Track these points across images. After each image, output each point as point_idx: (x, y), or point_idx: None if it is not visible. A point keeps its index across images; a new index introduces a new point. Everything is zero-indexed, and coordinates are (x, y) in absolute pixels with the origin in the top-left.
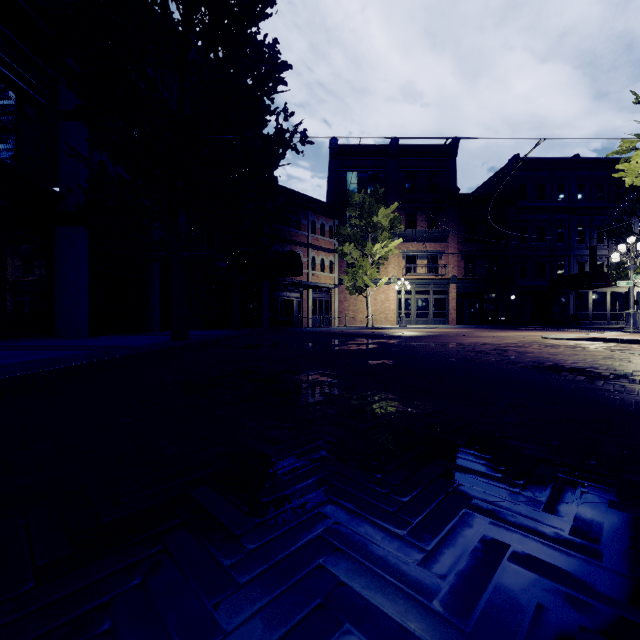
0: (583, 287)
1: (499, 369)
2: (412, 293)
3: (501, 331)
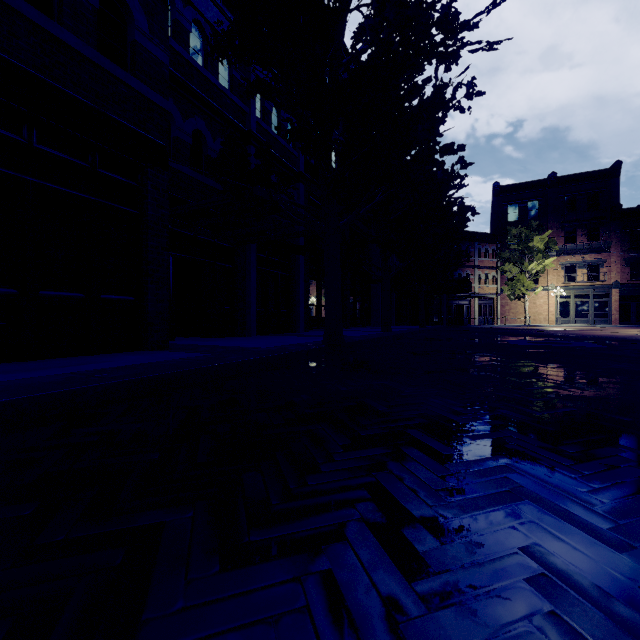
0: None
1: (543, 334)
2: (571, 297)
3: None
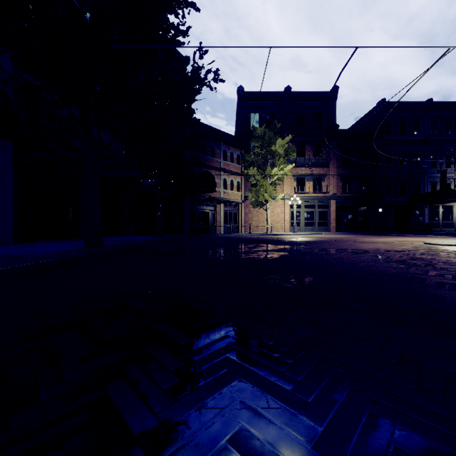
0: (436, 202)
1: None
2: (301, 207)
3: (377, 237)
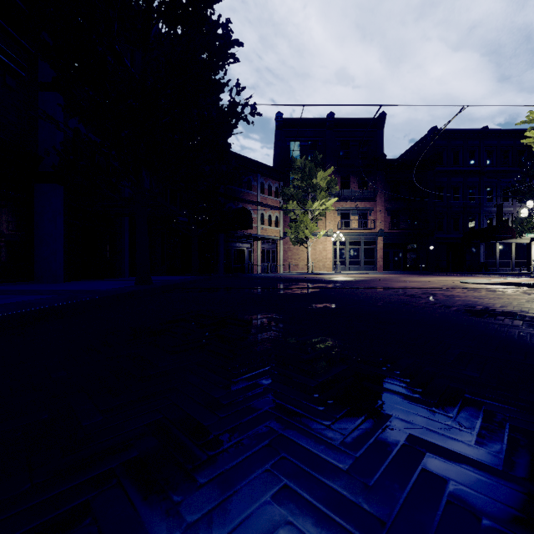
0: (491, 239)
1: (436, 313)
2: (346, 244)
3: (423, 276)
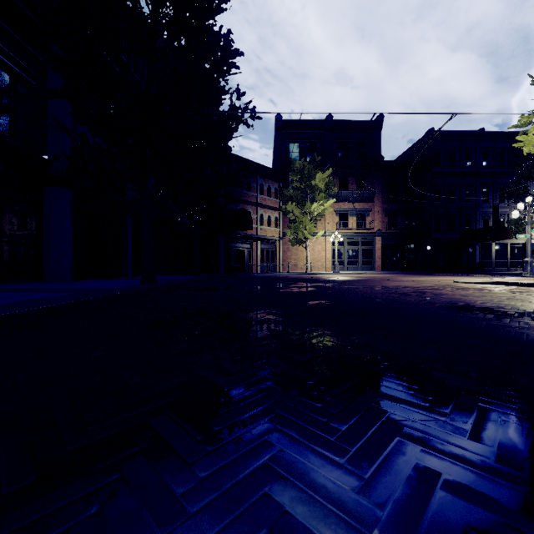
0: (487, 239)
1: (419, 308)
2: (344, 244)
3: (419, 276)
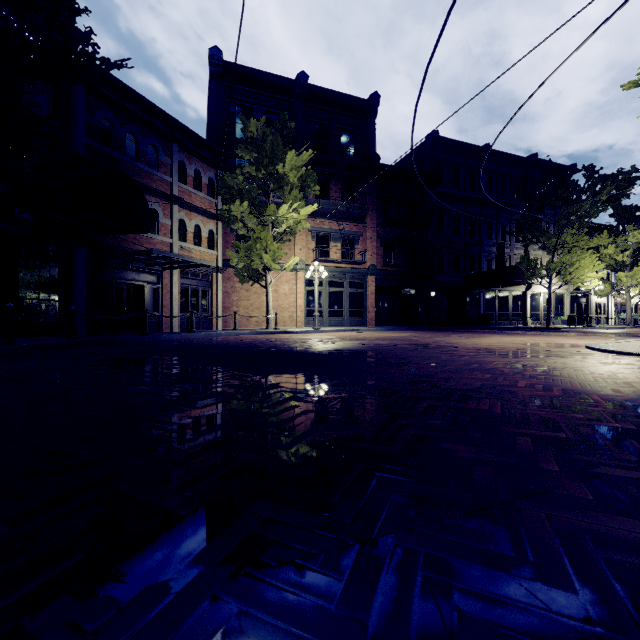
0: (495, 285)
1: None
2: (324, 285)
3: (458, 335)
